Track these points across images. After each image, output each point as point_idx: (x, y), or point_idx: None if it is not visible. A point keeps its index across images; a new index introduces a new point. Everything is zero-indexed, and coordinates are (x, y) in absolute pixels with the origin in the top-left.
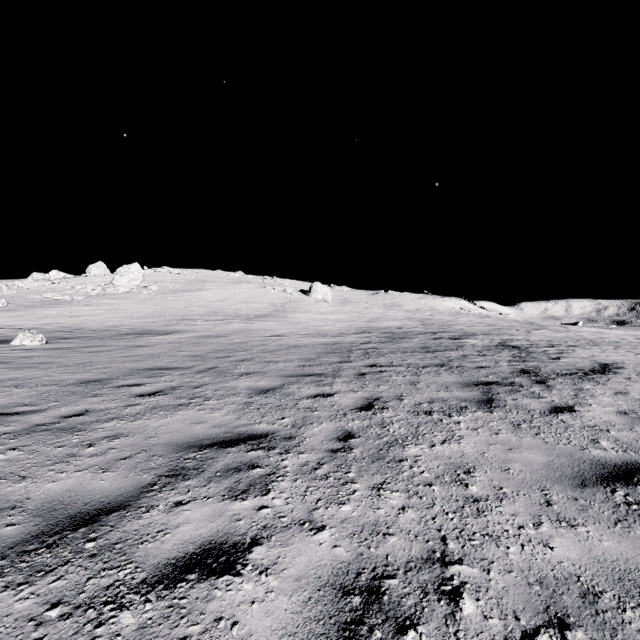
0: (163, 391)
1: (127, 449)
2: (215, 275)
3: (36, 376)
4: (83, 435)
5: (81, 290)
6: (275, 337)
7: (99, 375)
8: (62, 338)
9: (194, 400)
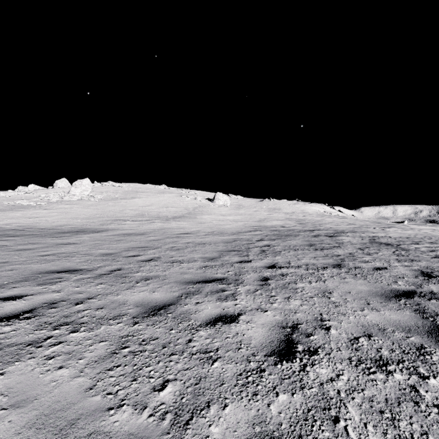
0: (34, 310)
1: None
2: (145, 187)
3: None
4: None
5: (45, 198)
6: (185, 235)
7: None
8: (9, 236)
9: (57, 331)
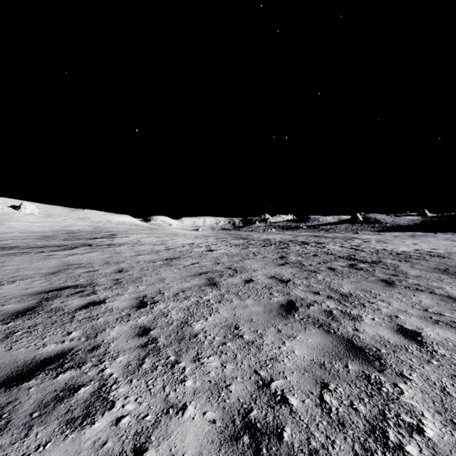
0: None
1: None
2: None
3: None
4: None
5: None
6: (4, 233)
7: None
8: None
9: None
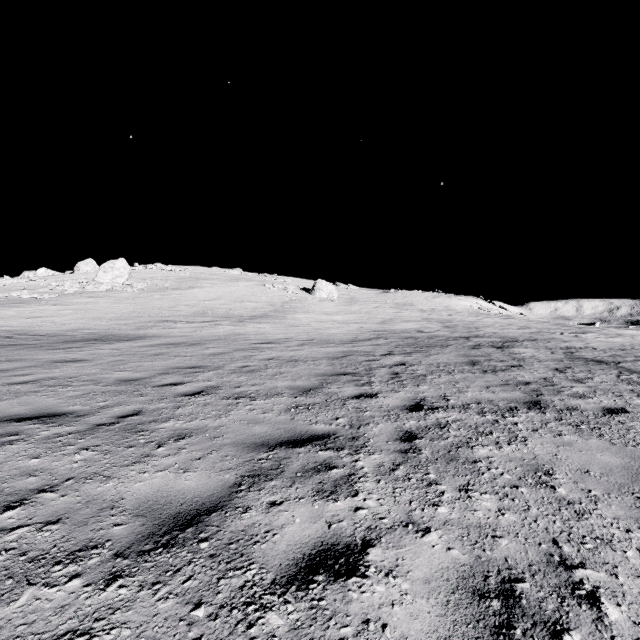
0: None
1: None
2: (211, 272)
3: None
4: None
5: (57, 288)
6: (266, 345)
7: None
8: None
9: None
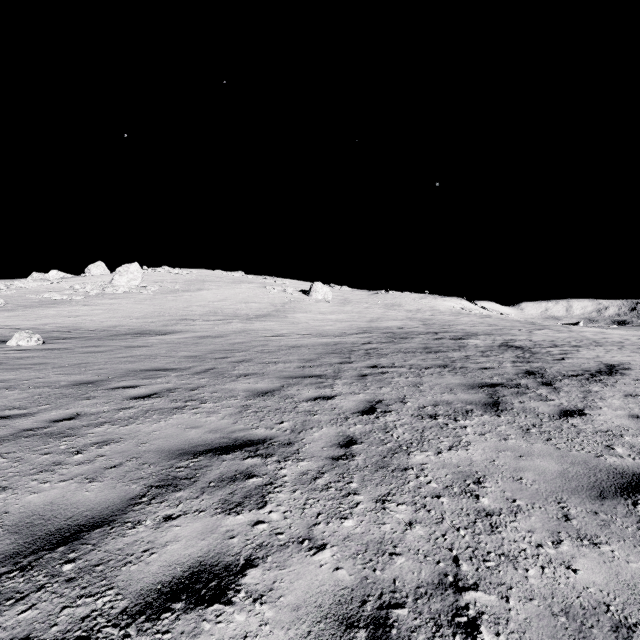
0: (158, 393)
1: (117, 456)
2: (215, 275)
3: (29, 377)
4: (72, 441)
5: (80, 290)
6: (275, 337)
7: (94, 376)
8: (59, 338)
9: (190, 403)
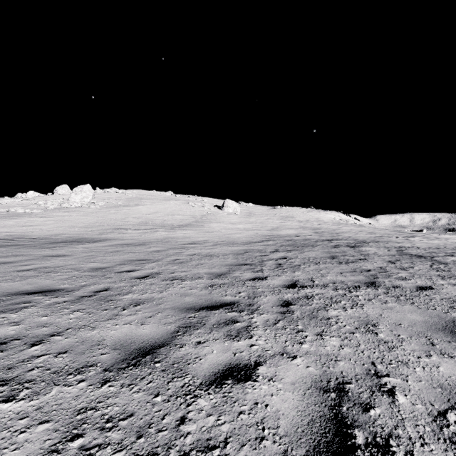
0: None
1: None
2: (150, 194)
3: None
4: None
5: (42, 205)
6: (191, 245)
7: None
8: None
9: None
